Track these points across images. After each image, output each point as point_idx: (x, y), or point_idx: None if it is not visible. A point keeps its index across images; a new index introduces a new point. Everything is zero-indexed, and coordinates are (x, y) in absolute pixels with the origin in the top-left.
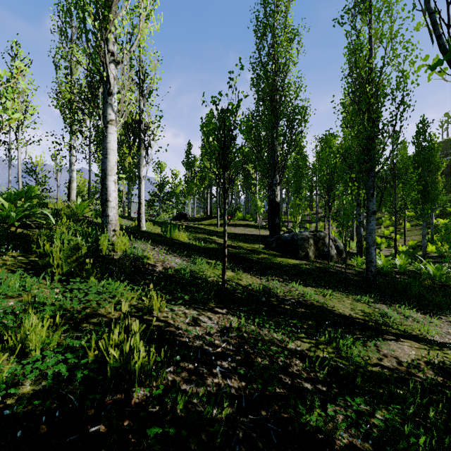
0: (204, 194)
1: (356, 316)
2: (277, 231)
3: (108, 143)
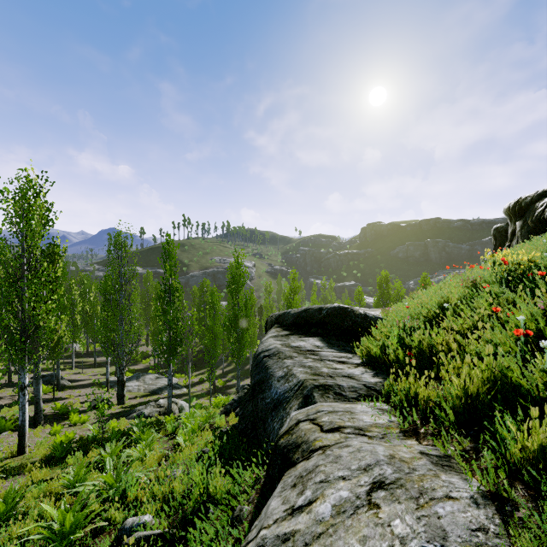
0: None
1: (85, 361)
2: None
3: None
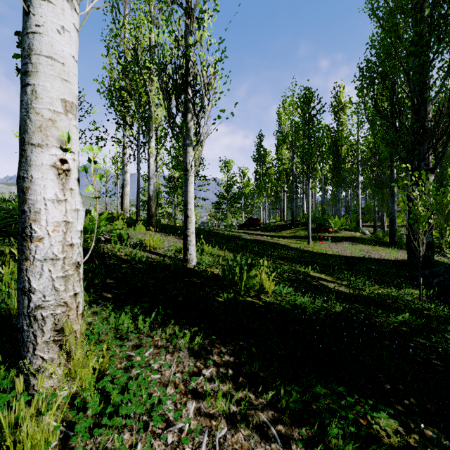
0: (281, 193)
1: None
2: (430, 256)
3: (33, 35)
